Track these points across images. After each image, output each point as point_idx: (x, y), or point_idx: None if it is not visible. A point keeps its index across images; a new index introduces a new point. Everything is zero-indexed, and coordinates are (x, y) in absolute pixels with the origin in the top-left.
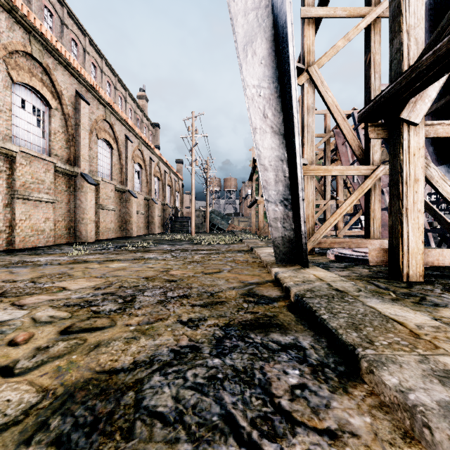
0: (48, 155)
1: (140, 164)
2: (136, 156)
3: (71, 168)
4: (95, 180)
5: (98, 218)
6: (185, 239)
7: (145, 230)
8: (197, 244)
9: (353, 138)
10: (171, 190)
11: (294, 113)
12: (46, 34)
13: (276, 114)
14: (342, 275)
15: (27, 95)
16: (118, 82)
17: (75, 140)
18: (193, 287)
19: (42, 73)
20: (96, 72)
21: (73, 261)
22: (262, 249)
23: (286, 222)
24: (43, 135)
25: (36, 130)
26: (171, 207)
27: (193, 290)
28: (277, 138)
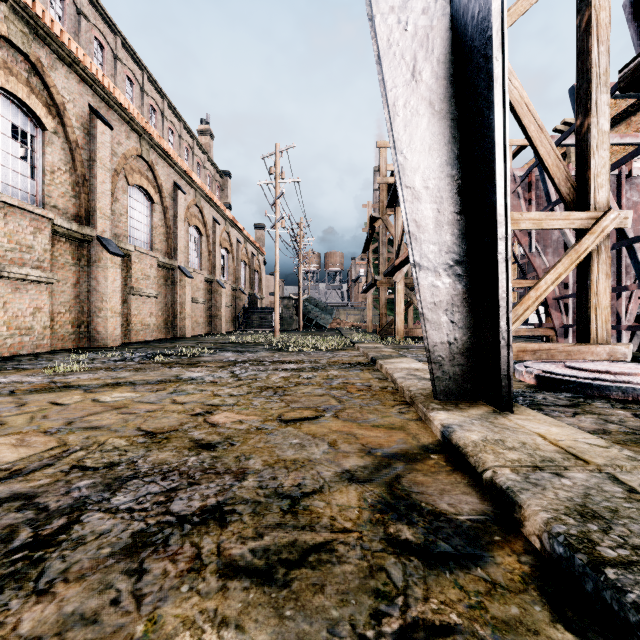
0: (41, 206)
1: (198, 227)
2: (192, 215)
3: (81, 228)
4: (123, 249)
5: (129, 308)
6: (264, 342)
7: (207, 328)
8: (281, 350)
9: (556, 163)
10: (246, 269)
11: (494, 48)
12: (33, 6)
13: (441, 72)
14: (588, 428)
15: (3, 107)
16: (168, 108)
17: (89, 185)
18: (248, 473)
19: (29, 72)
20: (134, 90)
21: (42, 387)
22: (393, 361)
23: (458, 312)
24: (33, 174)
25: (19, 164)
26: (247, 293)
27: (245, 485)
28: (442, 126)
